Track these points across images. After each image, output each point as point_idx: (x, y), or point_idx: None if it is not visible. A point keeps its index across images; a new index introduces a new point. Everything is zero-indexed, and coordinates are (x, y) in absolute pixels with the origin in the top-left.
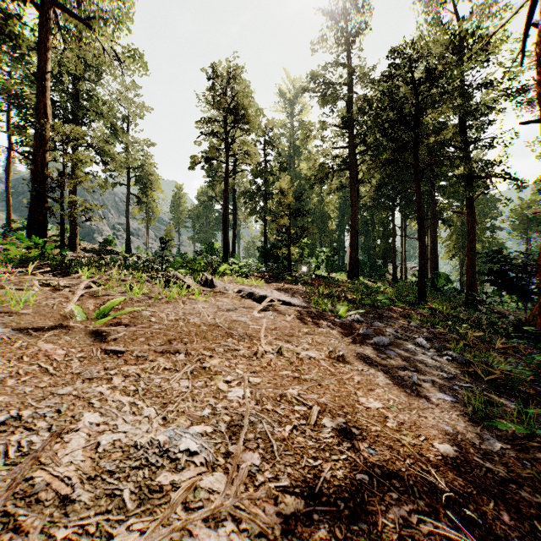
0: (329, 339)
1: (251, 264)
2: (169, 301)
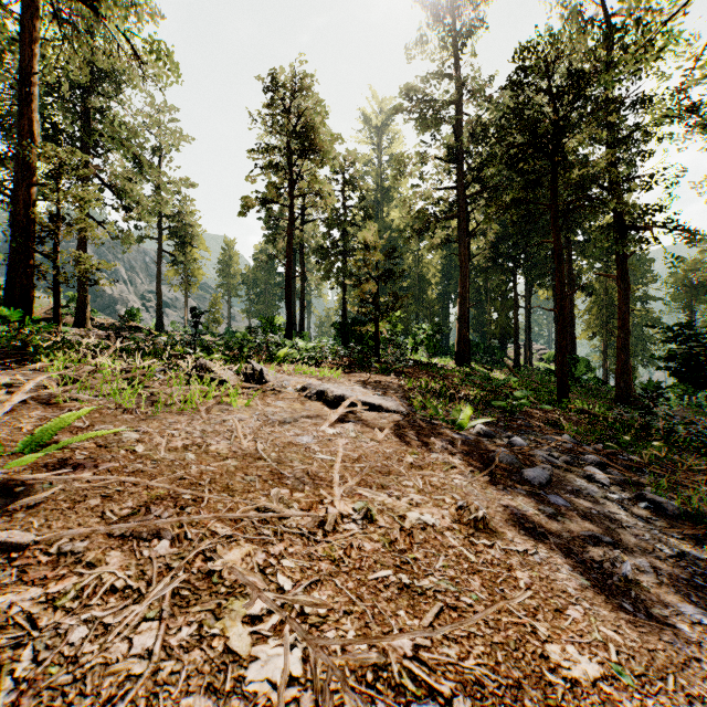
0: (451, 477)
1: (324, 346)
2: (184, 408)
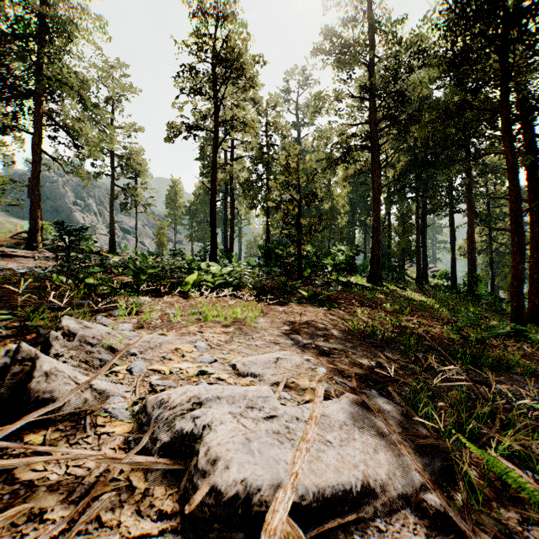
0: None
1: (242, 270)
2: None
